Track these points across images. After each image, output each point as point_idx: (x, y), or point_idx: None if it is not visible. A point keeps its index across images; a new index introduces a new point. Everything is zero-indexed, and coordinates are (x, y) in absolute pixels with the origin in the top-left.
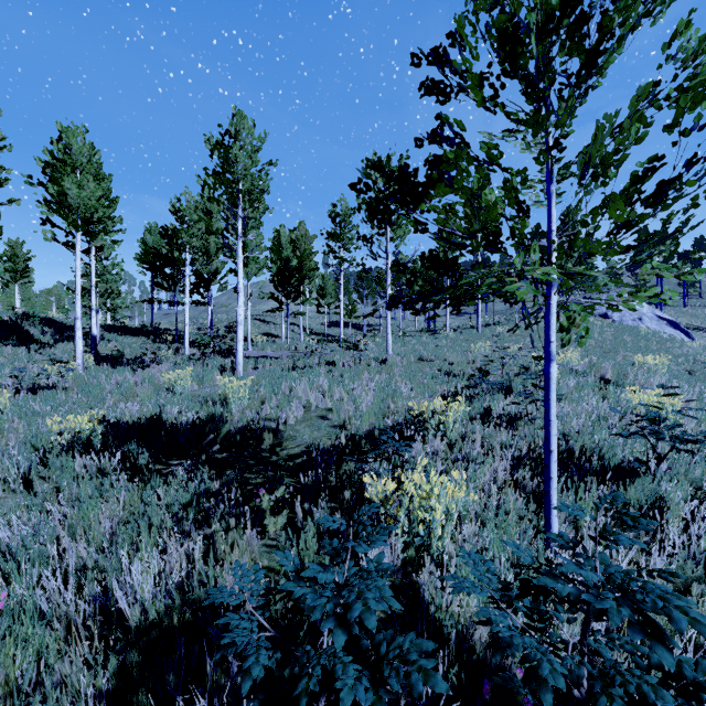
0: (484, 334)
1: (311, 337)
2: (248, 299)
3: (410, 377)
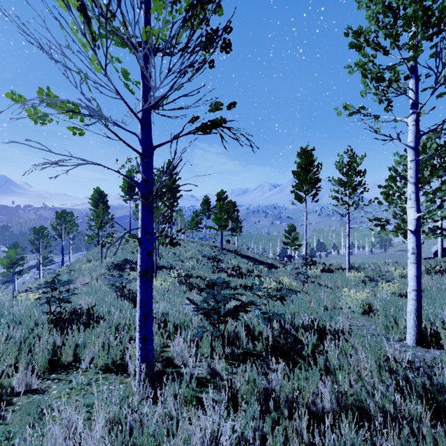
0: None
1: None
2: None
3: None
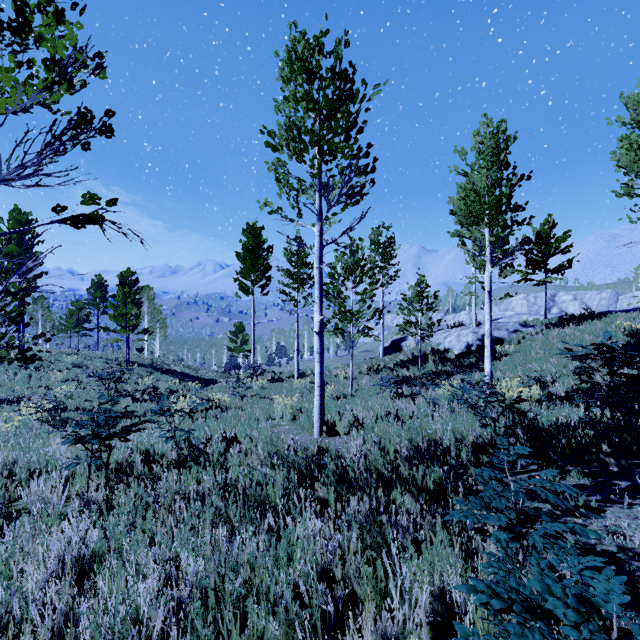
0: None
1: None
2: None
3: None
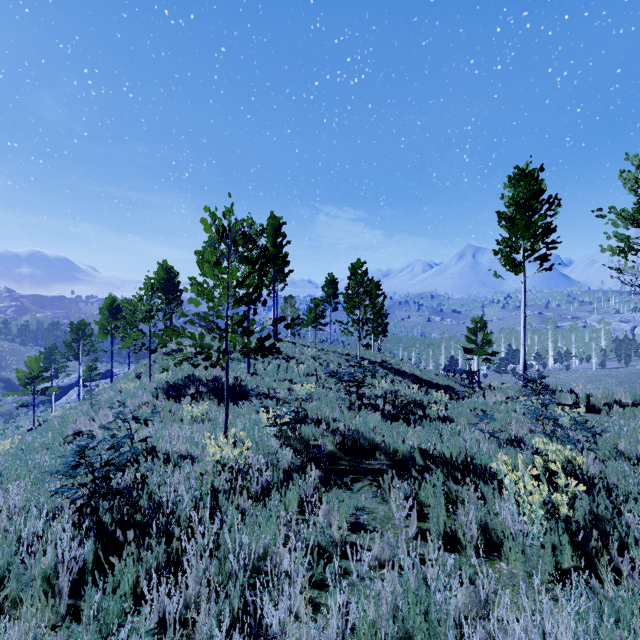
0: None
1: None
2: None
3: None
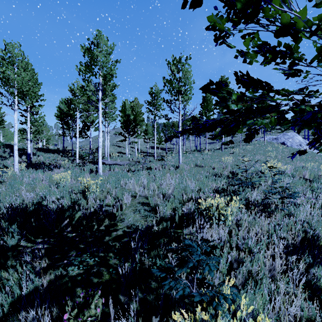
0: (226, 152)
1: (141, 153)
2: (108, 135)
3: (193, 177)
